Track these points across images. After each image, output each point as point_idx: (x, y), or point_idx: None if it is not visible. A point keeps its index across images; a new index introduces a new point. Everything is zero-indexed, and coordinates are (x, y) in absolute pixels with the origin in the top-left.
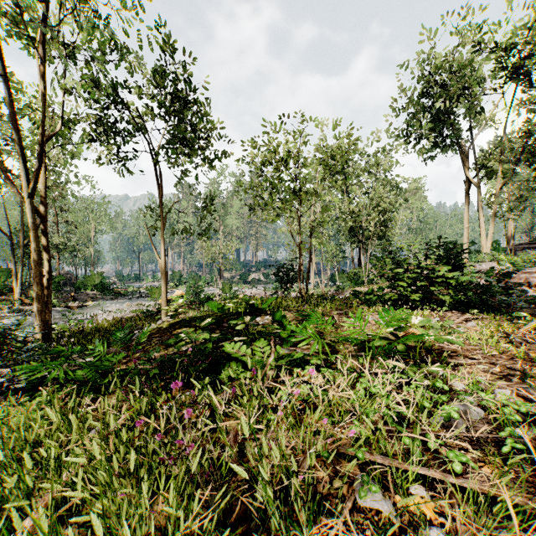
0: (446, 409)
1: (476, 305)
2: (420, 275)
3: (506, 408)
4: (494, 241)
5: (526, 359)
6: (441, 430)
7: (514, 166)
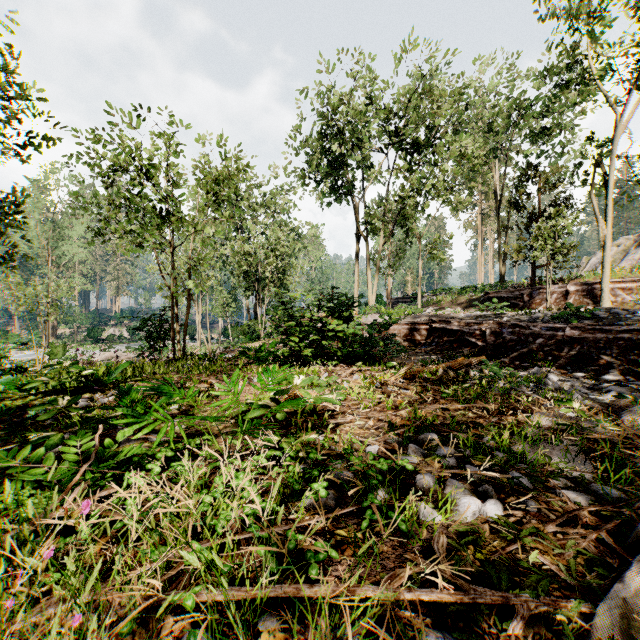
0: (315, 488)
1: (362, 357)
2: (313, 328)
3: (371, 469)
4: (378, 295)
5: (394, 408)
6: (311, 514)
7: (392, 226)
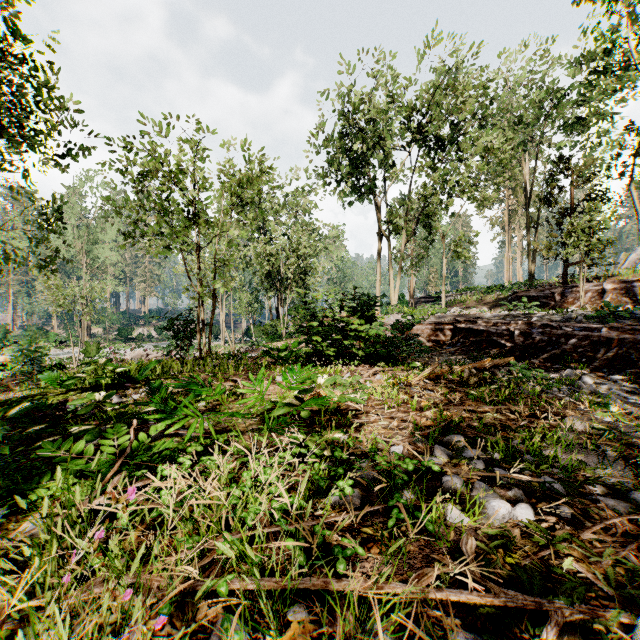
0: (341, 486)
1: (384, 357)
2: (335, 328)
3: (397, 469)
4: (401, 294)
5: (419, 409)
6: (336, 511)
7: (415, 225)
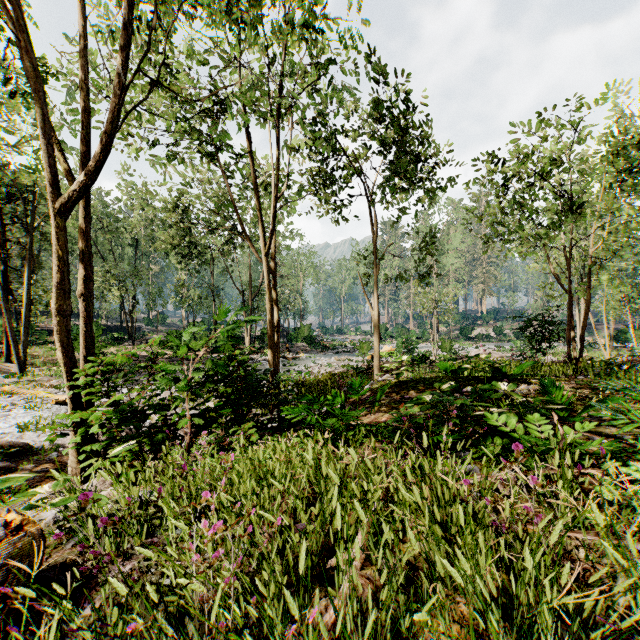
0: None
1: None
2: None
3: None
4: None
5: None
6: None
7: None
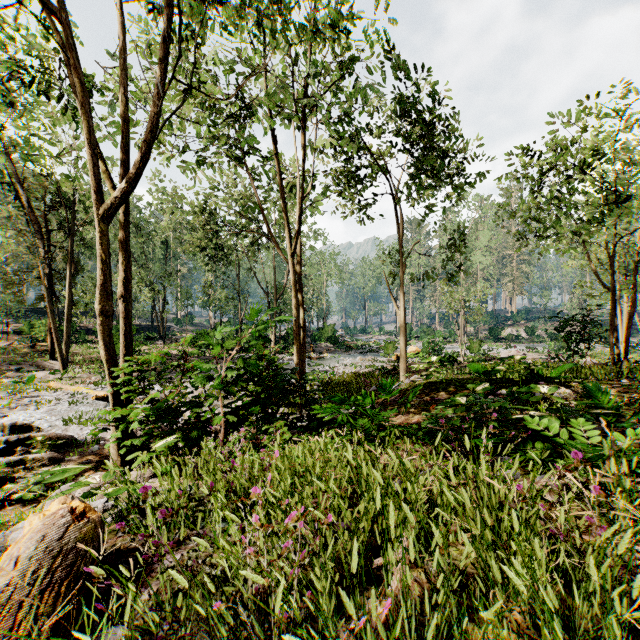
0: None
1: None
2: None
3: None
4: None
5: None
6: None
7: None
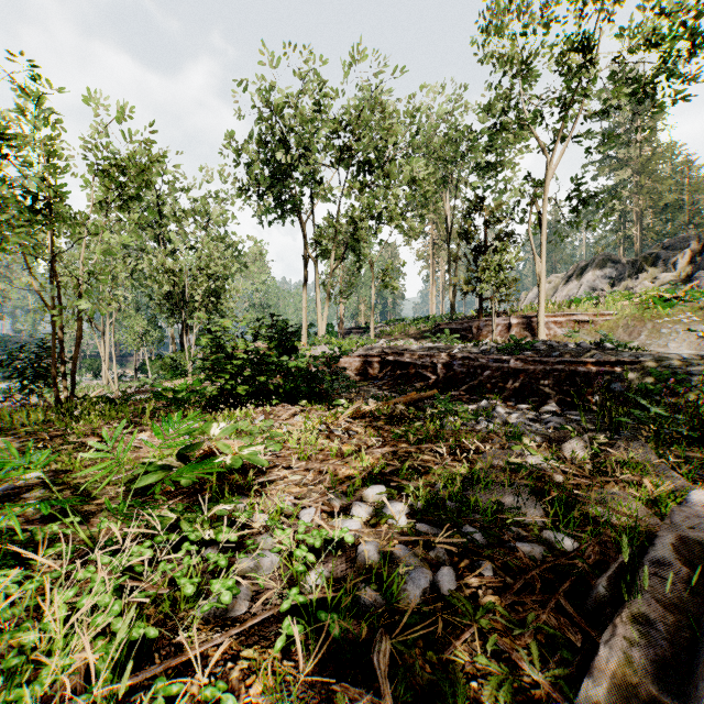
0: (216, 591)
1: (307, 394)
2: (249, 362)
3: (300, 548)
4: (329, 324)
5: (340, 455)
6: (209, 629)
7: (344, 249)
